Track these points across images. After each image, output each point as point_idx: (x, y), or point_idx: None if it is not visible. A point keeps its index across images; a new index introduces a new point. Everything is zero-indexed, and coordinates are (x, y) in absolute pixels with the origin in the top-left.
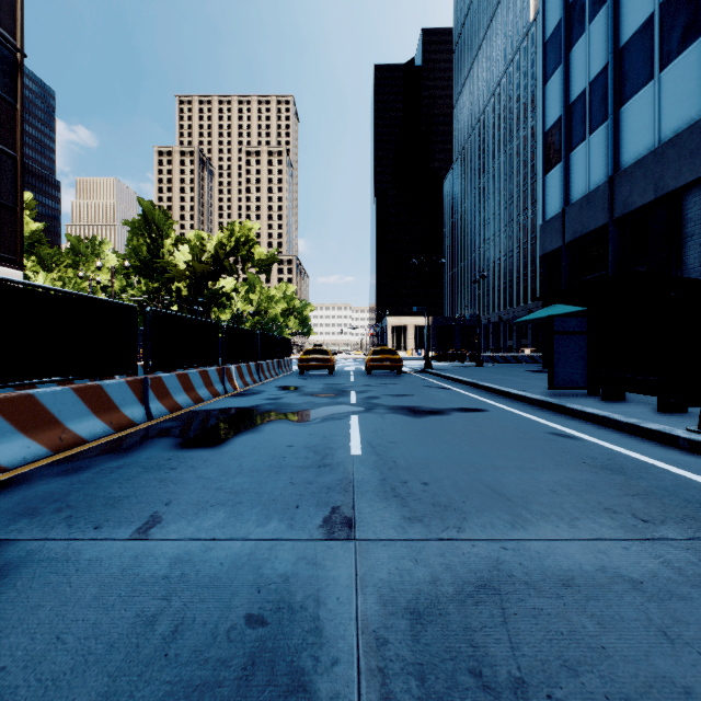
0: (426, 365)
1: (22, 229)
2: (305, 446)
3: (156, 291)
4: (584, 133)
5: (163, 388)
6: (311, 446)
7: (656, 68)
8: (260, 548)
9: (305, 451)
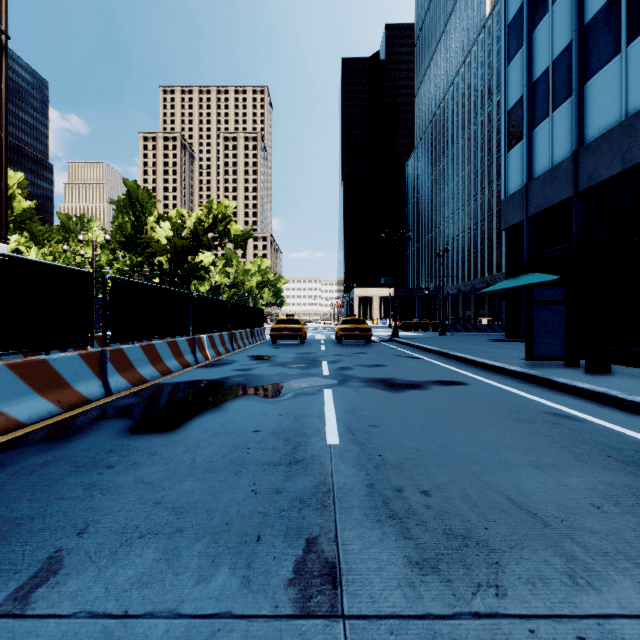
0: (393, 334)
1: (6, 204)
2: (273, 431)
3: (139, 265)
4: (547, 109)
5: (125, 360)
6: (281, 431)
7: (623, 42)
8: (192, 639)
9: (273, 439)
